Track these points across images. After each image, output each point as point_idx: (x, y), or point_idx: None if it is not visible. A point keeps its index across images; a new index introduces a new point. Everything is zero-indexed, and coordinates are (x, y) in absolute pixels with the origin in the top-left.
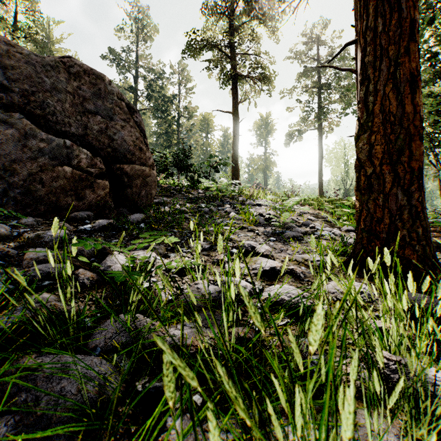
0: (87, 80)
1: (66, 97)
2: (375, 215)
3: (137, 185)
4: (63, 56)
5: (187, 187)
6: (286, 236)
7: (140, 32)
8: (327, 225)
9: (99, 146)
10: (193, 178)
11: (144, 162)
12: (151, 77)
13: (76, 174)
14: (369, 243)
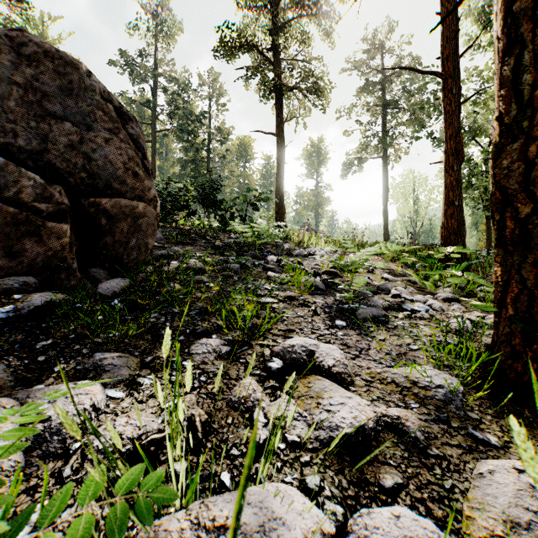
0: (52, 67)
1: (12, 91)
2: (536, 292)
3: (123, 230)
4: (12, 29)
5: (215, 229)
6: (361, 316)
7: (161, 33)
8: (414, 290)
9: (67, 169)
10: (224, 218)
11: (140, 195)
12: (175, 90)
13: (9, 213)
14: (527, 345)
